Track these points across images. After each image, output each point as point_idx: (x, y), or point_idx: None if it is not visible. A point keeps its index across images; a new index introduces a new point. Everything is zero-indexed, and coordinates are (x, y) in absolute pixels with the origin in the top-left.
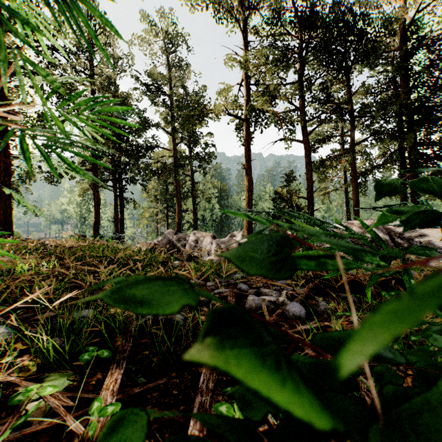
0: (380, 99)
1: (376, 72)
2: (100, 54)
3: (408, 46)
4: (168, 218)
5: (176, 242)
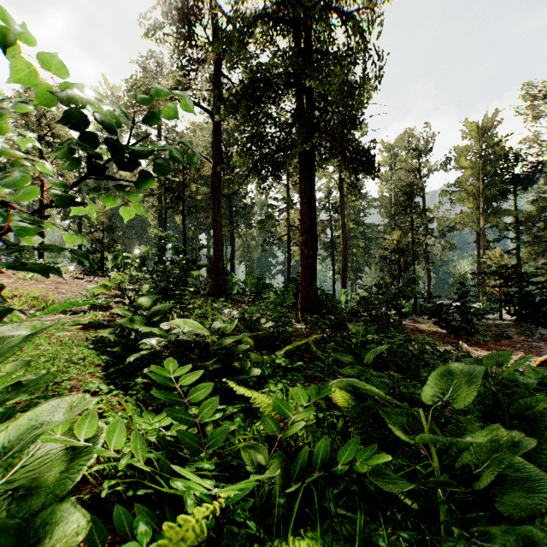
0: None
1: None
2: None
3: None
4: None
5: None
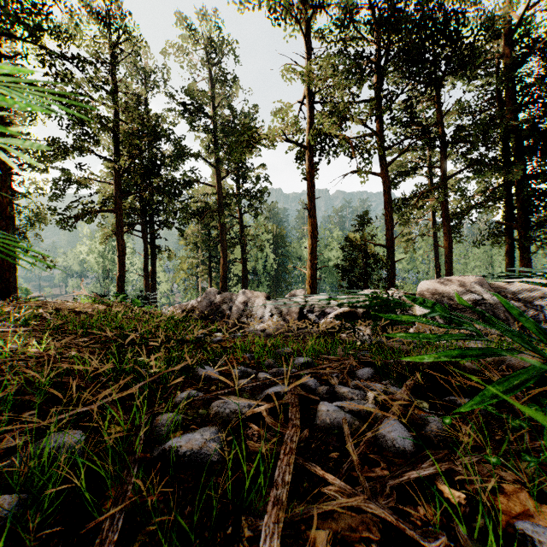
0: (478, 120)
1: (474, 86)
2: (126, 67)
3: (515, 52)
4: (210, 271)
5: (219, 304)
